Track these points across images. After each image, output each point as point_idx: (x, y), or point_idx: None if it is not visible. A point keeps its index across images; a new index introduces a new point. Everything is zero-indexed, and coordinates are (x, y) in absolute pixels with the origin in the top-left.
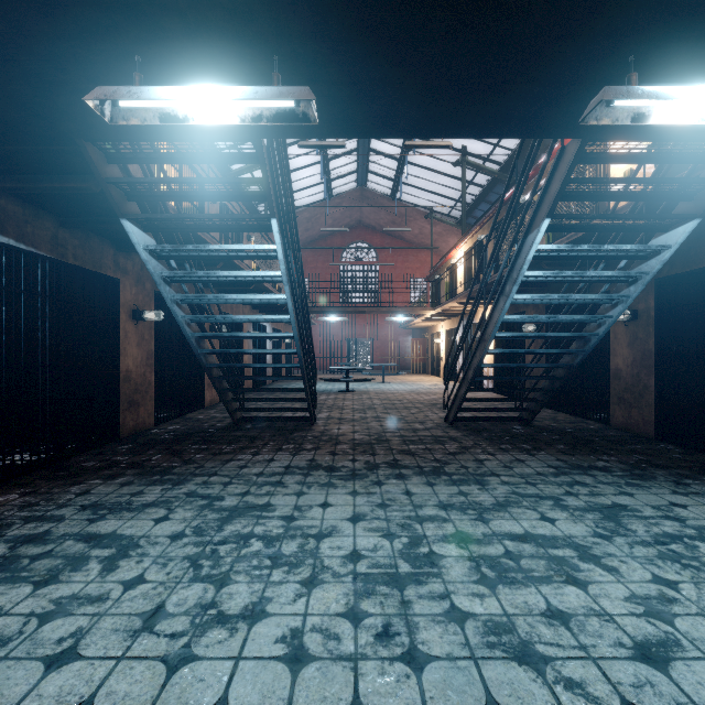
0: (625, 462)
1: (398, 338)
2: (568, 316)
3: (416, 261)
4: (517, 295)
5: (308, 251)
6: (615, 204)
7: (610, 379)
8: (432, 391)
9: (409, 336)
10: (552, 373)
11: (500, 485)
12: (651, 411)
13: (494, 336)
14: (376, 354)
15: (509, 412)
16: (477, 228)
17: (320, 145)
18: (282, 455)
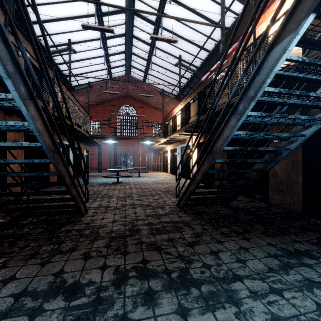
0: (311, 242)
1: (146, 153)
2: (279, 134)
3: (156, 116)
4: (250, 112)
5: (100, 107)
6: (307, 51)
7: (270, 177)
8: (165, 182)
9: (152, 152)
10: (247, 175)
11: (252, 300)
12: (299, 197)
13: (223, 149)
14: (135, 161)
15: (210, 195)
16: (188, 96)
17: (97, 28)
18: (30, 266)
